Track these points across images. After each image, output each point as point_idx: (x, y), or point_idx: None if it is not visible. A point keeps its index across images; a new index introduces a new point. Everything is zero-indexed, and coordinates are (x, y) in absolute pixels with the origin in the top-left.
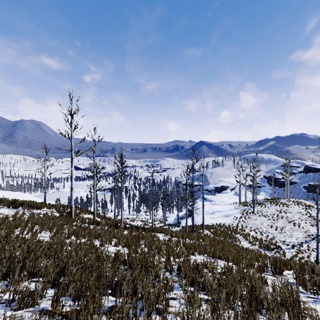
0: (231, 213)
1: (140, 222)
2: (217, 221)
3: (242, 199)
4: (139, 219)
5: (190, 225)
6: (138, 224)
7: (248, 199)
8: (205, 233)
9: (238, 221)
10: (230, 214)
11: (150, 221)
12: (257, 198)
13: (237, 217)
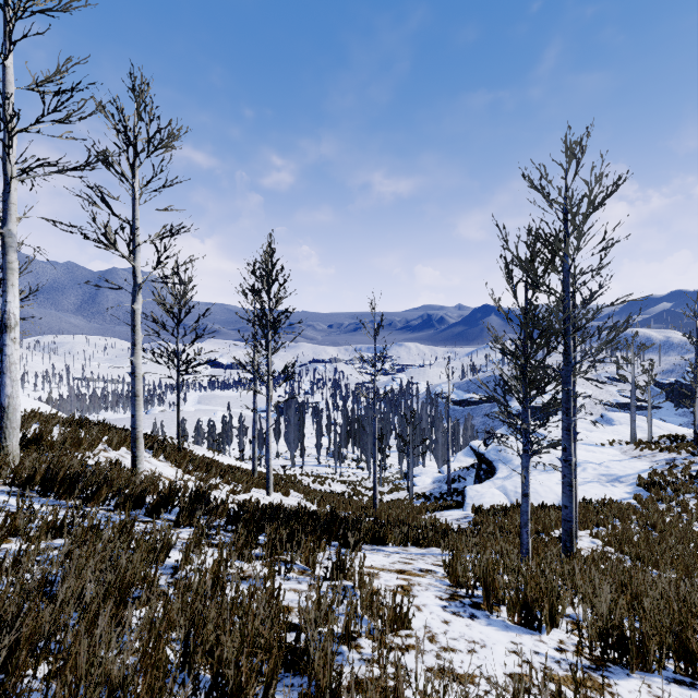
0: (629, 472)
1: (340, 485)
2: (589, 494)
3: (627, 434)
4: (341, 478)
5: (499, 504)
6: (335, 491)
7: (644, 433)
8: (585, 545)
9: (668, 498)
10: (627, 475)
11: (368, 483)
12: (672, 433)
13: (661, 486)
